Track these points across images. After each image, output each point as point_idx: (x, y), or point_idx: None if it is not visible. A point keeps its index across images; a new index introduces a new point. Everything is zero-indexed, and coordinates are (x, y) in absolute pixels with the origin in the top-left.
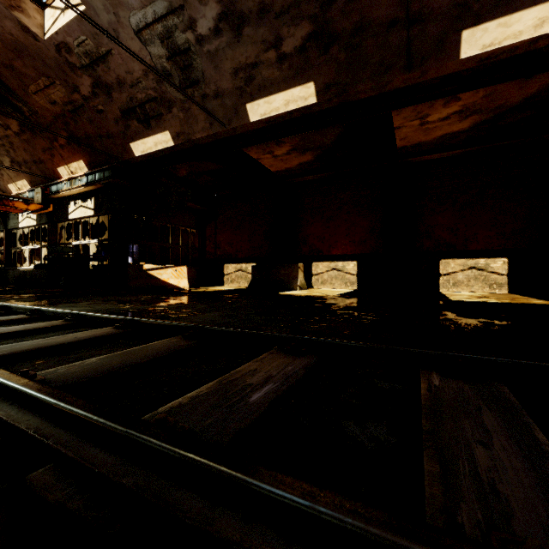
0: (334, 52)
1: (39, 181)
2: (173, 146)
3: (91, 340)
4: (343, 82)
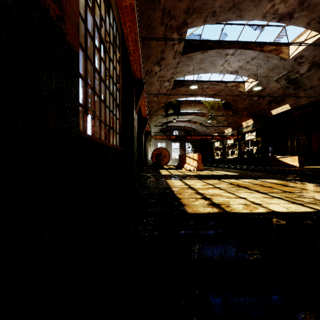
0: None
1: (235, 128)
2: (290, 108)
3: None
4: None
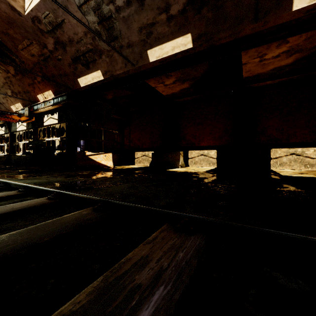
0: (204, 12)
1: (27, 103)
2: (103, 79)
3: (22, 210)
4: (210, 32)
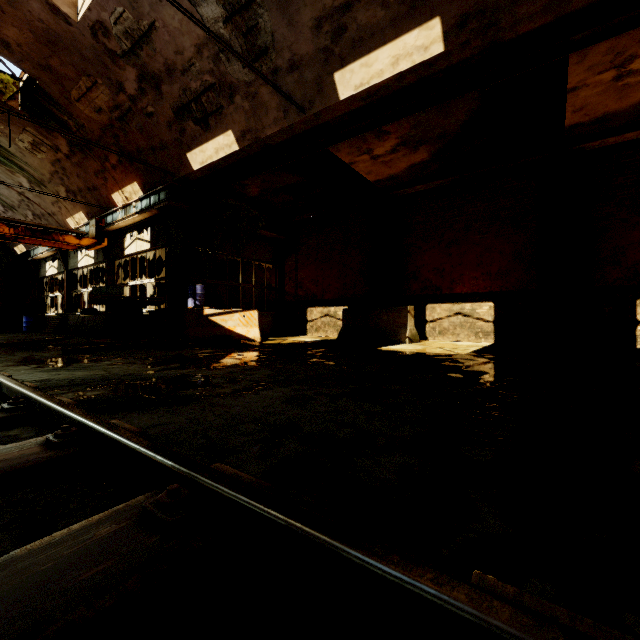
0: None
1: (95, 212)
2: (238, 150)
3: None
4: (492, 7)
